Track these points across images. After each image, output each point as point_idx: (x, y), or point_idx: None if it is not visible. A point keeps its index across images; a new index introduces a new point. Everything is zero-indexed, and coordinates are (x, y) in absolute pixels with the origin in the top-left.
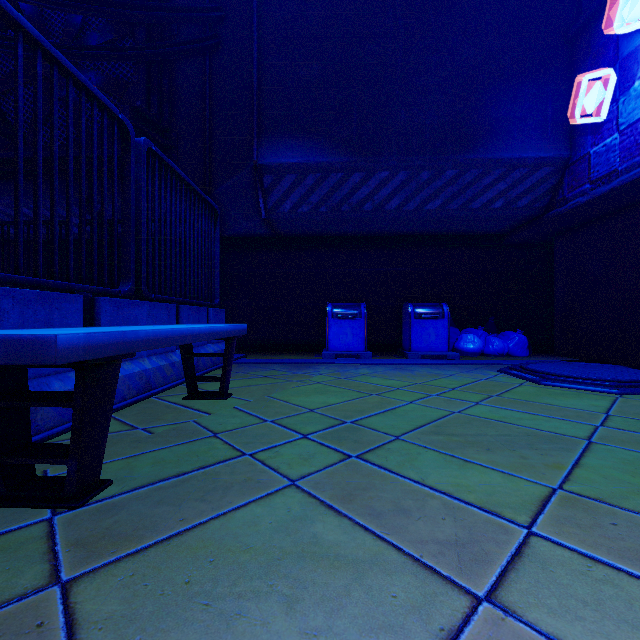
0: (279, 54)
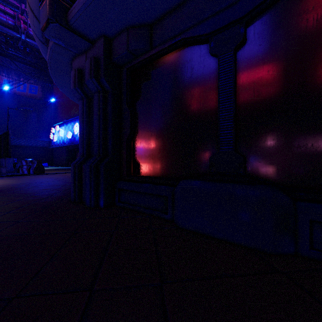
0: (0, 120)
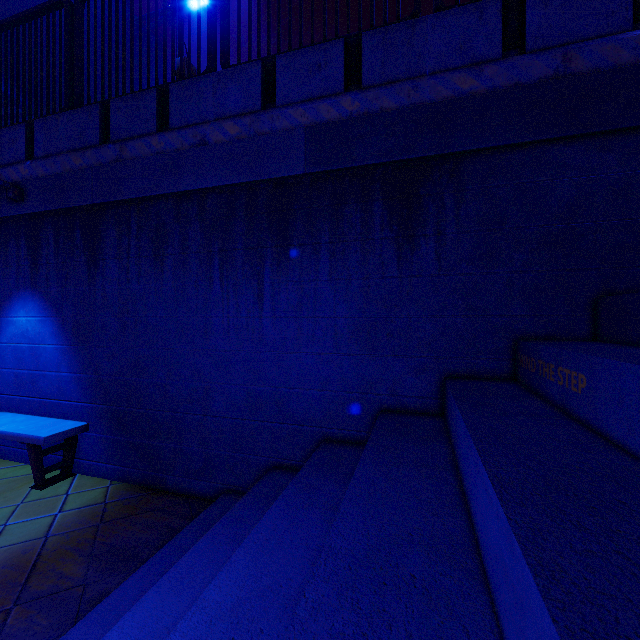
0: None
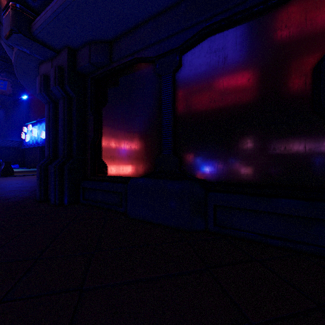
0: None
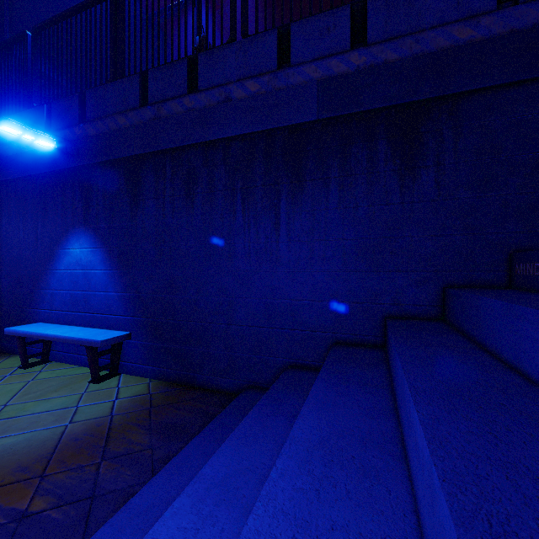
0: None
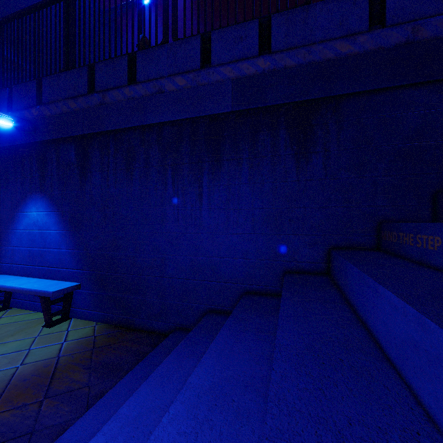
0: None
